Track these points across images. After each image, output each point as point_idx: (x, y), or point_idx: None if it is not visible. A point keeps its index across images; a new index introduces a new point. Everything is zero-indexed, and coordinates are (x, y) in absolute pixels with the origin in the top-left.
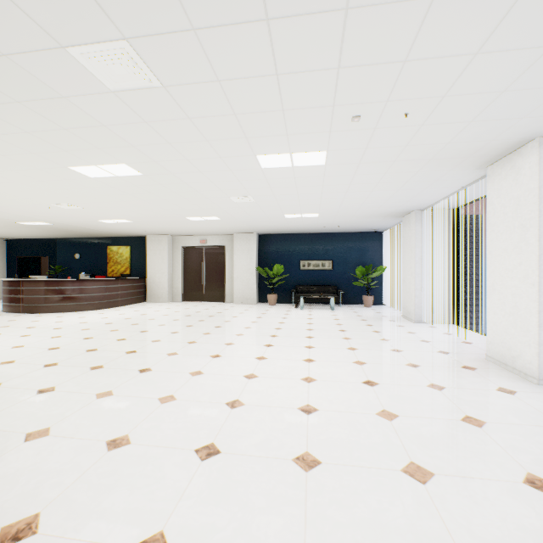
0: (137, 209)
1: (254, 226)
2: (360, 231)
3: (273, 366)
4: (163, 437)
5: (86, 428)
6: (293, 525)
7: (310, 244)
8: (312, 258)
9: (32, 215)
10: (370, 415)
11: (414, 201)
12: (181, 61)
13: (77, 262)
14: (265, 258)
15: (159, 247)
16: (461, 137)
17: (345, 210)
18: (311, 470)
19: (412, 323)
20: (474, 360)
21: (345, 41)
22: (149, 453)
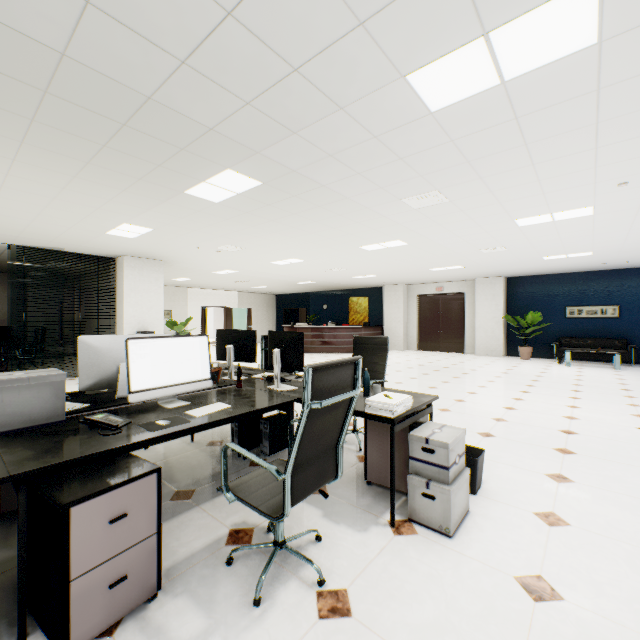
0: (387, 267)
1: (501, 271)
2: None
3: (531, 406)
4: (452, 424)
5: None
6: (552, 466)
7: (580, 286)
8: (584, 303)
9: (309, 277)
10: (634, 444)
11: None
12: (467, 190)
13: (324, 312)
14: (515, 304)
15: (394, 296)
16: None
17: (633, 245)
18: (567, 454)
19: None
20: None
21: (598, 157)
22: None
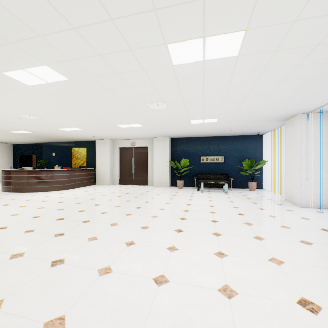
0: (80, 118)
1: (167, 132)
2: (245, 134)
3: (185, 263)
4: None
5: None
6: None
7: (207, 145)
8: (209, 154)
9: (13, 125)
10: None
11: (305, 103)
12: None
13: (54, 158)
14: (175, 154)
15: (104, 147)
16: None
17: (240, 115)
18: None
19: (298, 207)
20: None
21: None
22: None
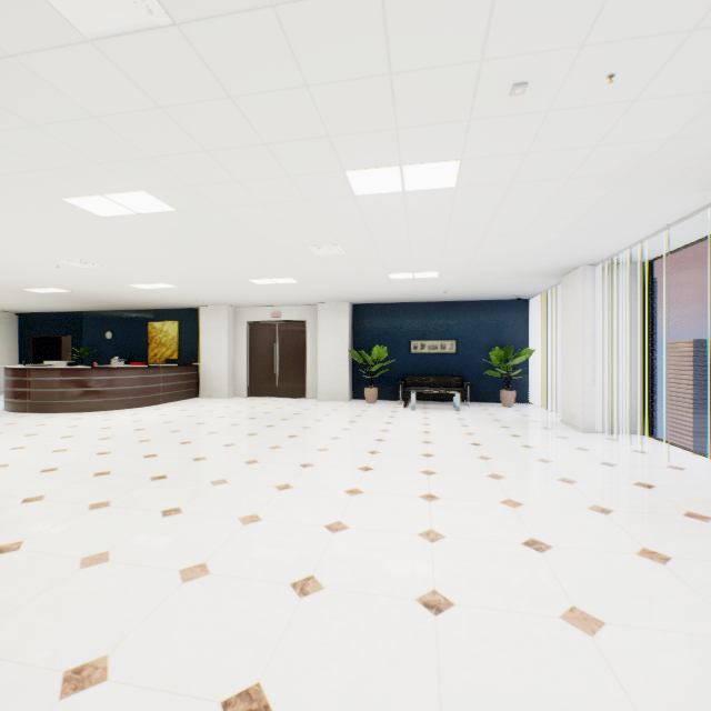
0: (178, 268)
1: (345, 293)
2: (495, 298)
3: (373, 508)
4: (169, 664)
5: (41, 635)
6: None
7: (424, 318)
8: (427, 337)
9: (39, 277)
10: (550, 619)
11: (585, 250)
12: None
13: (109, 343)
14: (362, 337)
15: (216, 322)
16: (698, 125)
17: (478, 267)
18: None
19: (579, 433)
20: (700, 500)
21: None
22: (135, 708)
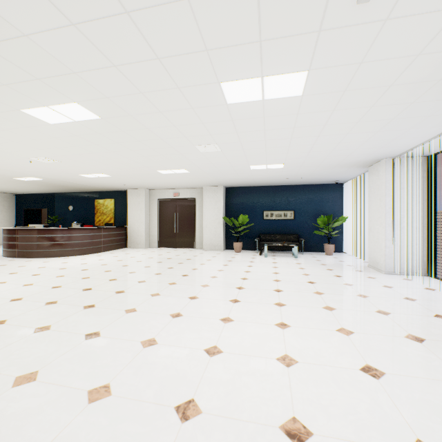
0: (110, 163)
1: (220, 179)
2: (320, 183)
3: (240, 334)
4: None
5: None
6: None
7: (272, 196)
8: (275, 208)
9: (21, 170)
10: None
11: (389, 146)
12: None
13: (71, 213)
14: (231, 209)
15: (137, 199)
16: None
17: (312, 160)
18: None
19: (383, 274)
20: None
21: None
22: None
